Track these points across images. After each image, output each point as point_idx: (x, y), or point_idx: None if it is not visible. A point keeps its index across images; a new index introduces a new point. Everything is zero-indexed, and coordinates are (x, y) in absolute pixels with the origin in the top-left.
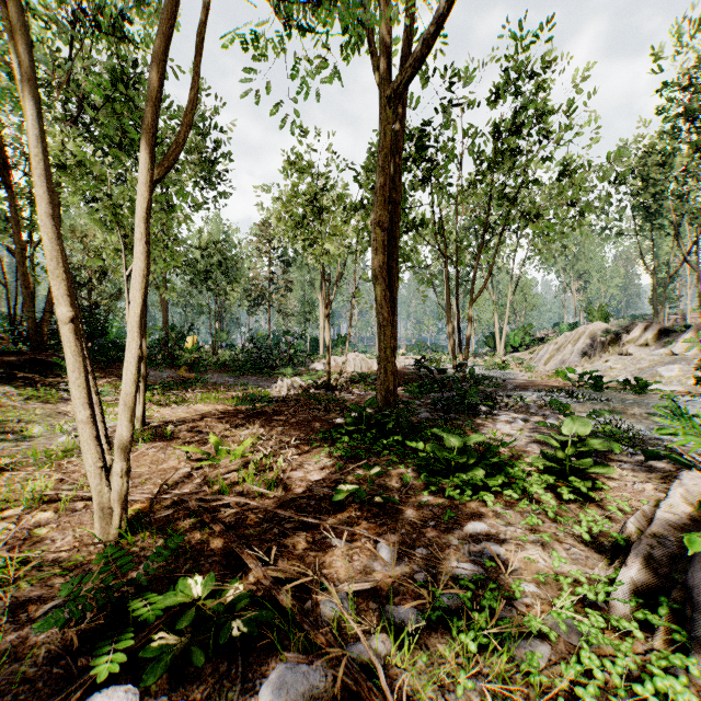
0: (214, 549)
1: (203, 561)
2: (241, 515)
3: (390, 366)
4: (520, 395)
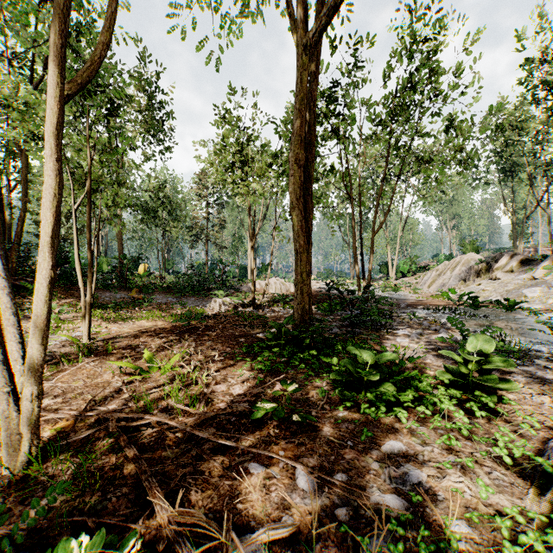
0: (126, 476)
1: (110, 494)
2: (161, 434)
3: (306, 288)
4: (414, 313)
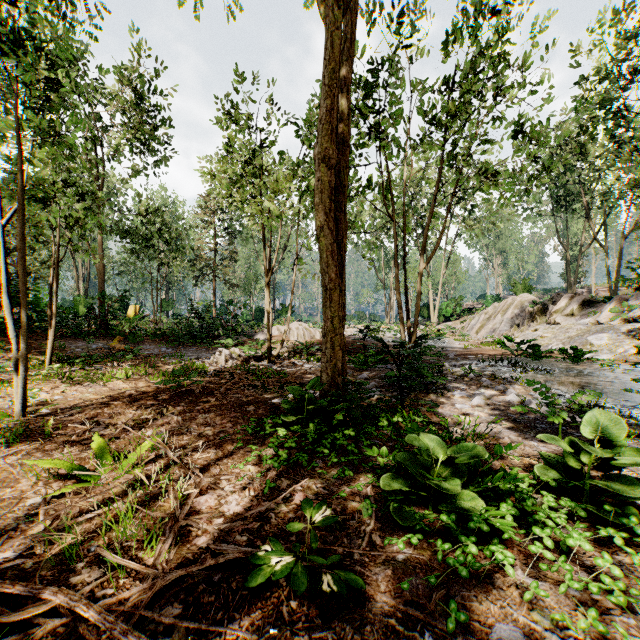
0: None
1: None
2: (71, 630)
3: (338, 339)
4: (469, 367)
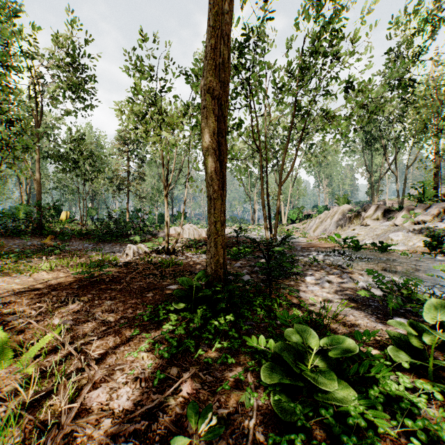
0: None
1: None
2: None
3: (220, 239)
4: (314, 257)
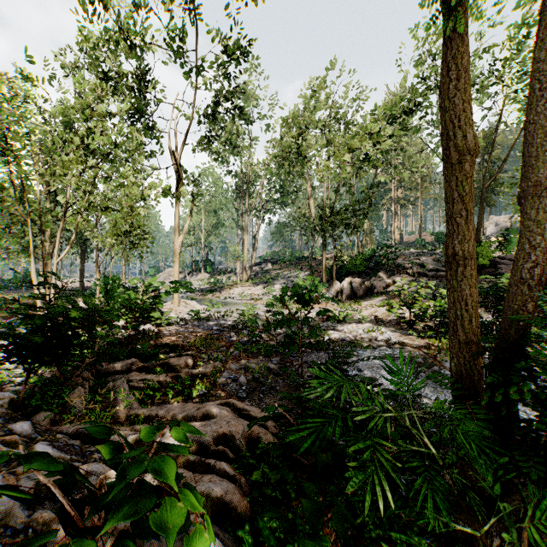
0: None
1: None
2: None
3: (83, 283)
4: None
